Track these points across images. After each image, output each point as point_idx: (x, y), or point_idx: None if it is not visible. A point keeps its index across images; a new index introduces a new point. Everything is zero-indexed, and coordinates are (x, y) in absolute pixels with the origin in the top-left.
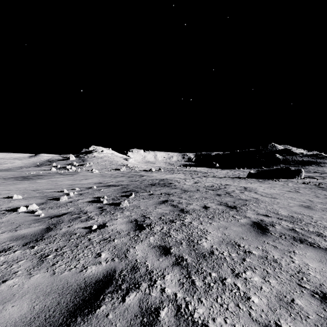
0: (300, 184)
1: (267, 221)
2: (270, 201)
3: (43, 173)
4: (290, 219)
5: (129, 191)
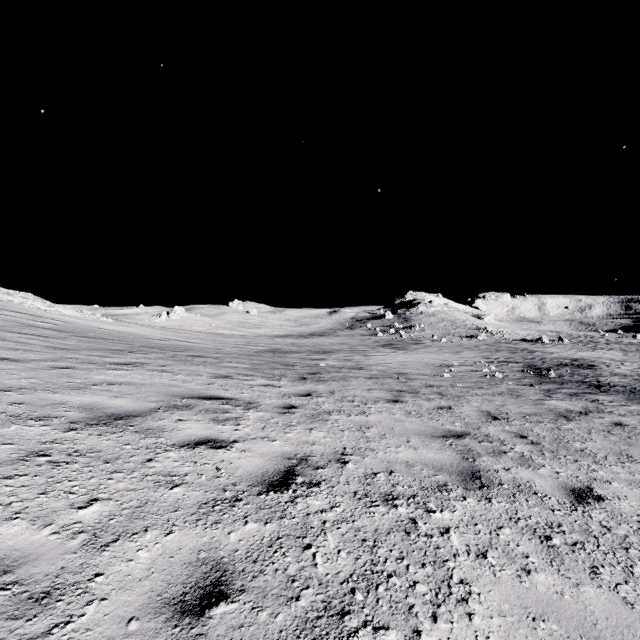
0: None
1: None
2: None
3: (381, 340)
4: None
5: (540, 368)
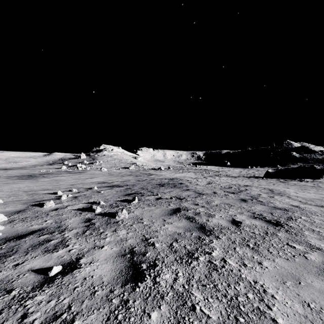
0: None
1: None
2: (321, 211)
3: (52, 171)
4: None
5: (133, 193)
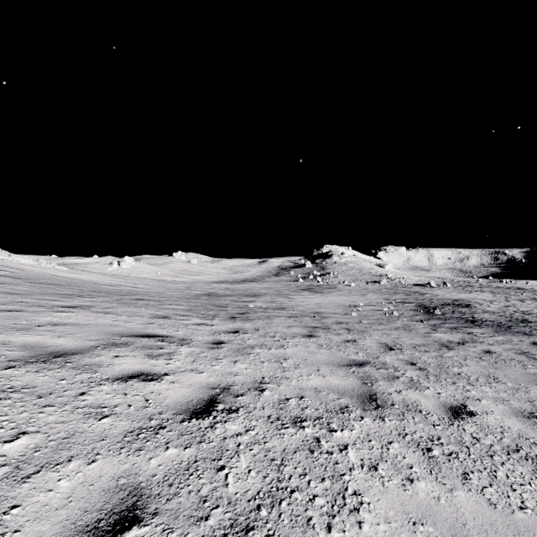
0: None
1: None
2: None
3: (302, 285)
4: None
5: (428, 307)
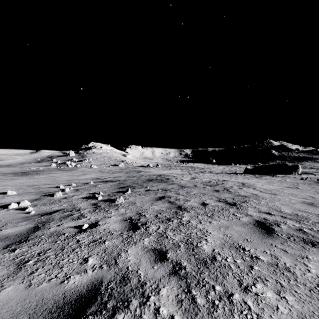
0: (298, 179)
1: (271, 220)
2: (270, 197)
3: (43, 169)
4: (296, 218)
5: (126, 187)
